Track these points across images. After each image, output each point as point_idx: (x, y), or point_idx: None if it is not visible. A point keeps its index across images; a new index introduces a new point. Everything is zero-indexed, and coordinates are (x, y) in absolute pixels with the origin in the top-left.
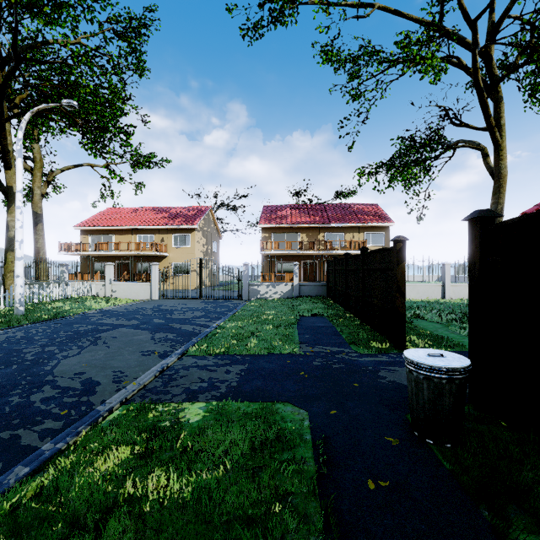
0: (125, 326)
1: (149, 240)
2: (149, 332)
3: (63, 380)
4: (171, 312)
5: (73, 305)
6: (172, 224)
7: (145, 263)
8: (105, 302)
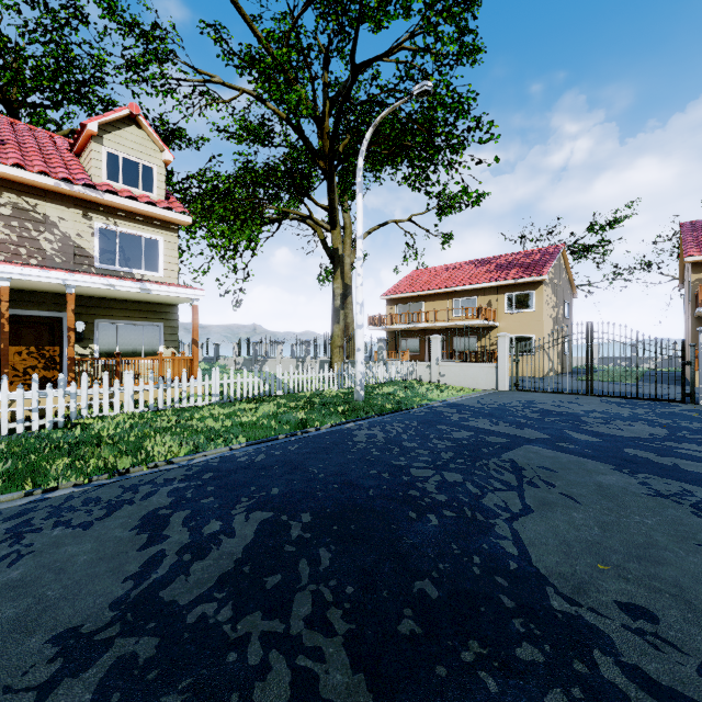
0: (531, 442)
1: (470, 306)
2: (614, 468)
3: (619, 634)
4: (578, 419)
5: (404, 392)
6: (504, 279)
7: (487, 334)
8: (438, 390)
